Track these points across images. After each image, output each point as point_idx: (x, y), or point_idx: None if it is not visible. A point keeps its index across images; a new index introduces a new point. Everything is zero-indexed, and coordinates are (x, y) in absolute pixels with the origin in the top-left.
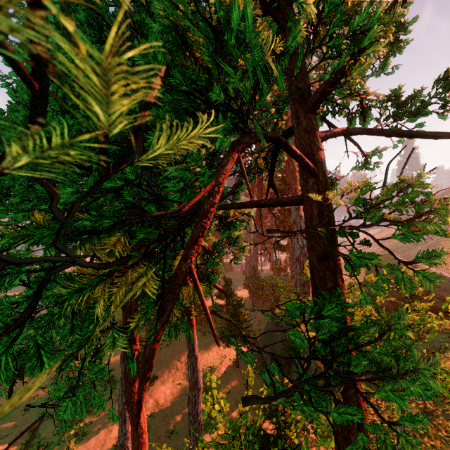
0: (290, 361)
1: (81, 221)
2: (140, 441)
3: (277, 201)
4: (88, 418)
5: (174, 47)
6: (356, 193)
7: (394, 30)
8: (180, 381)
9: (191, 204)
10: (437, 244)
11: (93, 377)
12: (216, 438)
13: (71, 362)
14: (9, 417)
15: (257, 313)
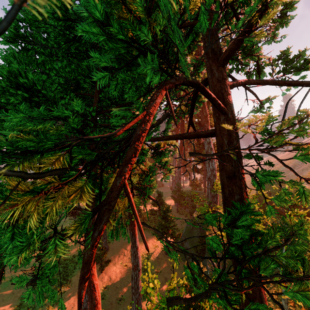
0: (203, 251)
1: (25, 141)
2: (95, 309)
3: (196, 134)
4: (63, 288)
5: (112, 0)
6: (262, 124)
7: (282, 8)
8: (126, 263)
9: (125, 129)
10: (309, 168)
11: (48, 272)
12: (150, 308)
13: (31, 259)
14: (9, 286)
15: (180, 216)
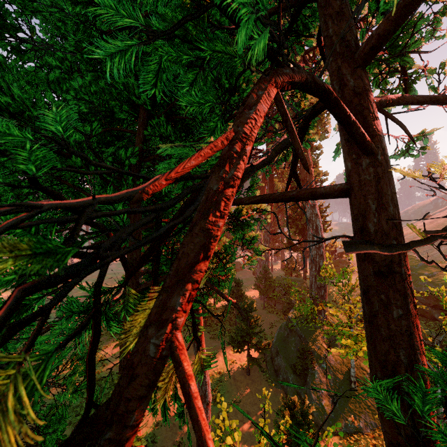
0: (305, 371)
1: None
2: None
3: (311, 192)
4: None
5: None
6: None
7: None
8: None
9: (176, 176)
10: None
11: None
12: None
13: None
14: None
15: (268, 315)
